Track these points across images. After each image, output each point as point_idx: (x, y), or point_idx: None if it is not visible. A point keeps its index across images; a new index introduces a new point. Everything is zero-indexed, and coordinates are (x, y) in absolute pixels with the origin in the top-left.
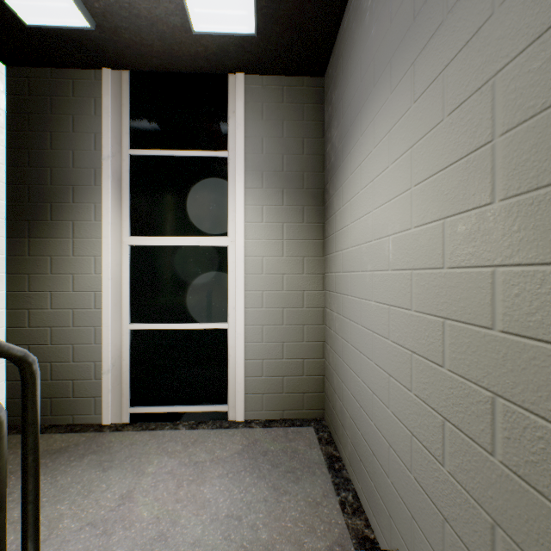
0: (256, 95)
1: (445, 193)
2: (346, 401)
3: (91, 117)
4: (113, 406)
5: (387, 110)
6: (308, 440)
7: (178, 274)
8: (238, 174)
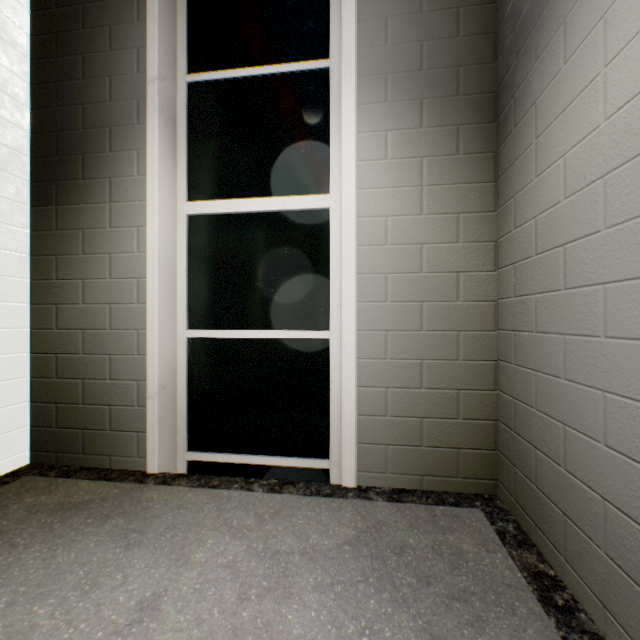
0: None
1: None
2: (584, 465)
3: (133, 25)
4: (162, 448)
5: None
6: (478, 534)
7: (254, 255)
8: (345, 82)
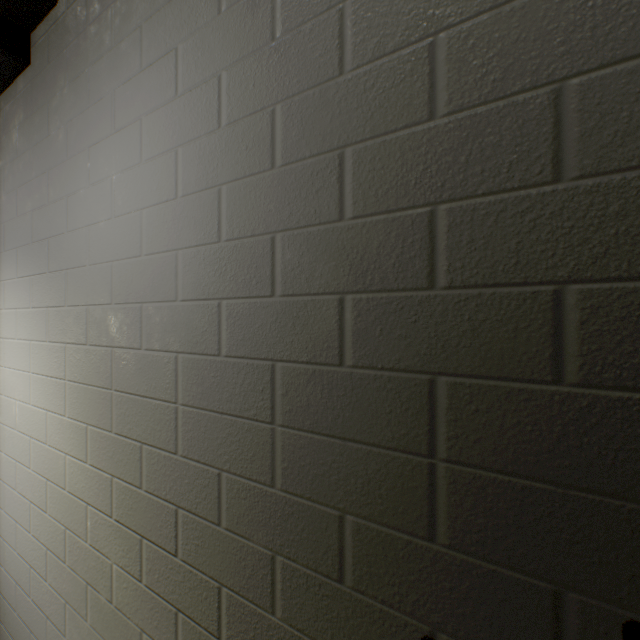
0: None
1: (48, 393)
2: None
3: None
4: None
5: (16, 288)
6: None
7: None
8: None
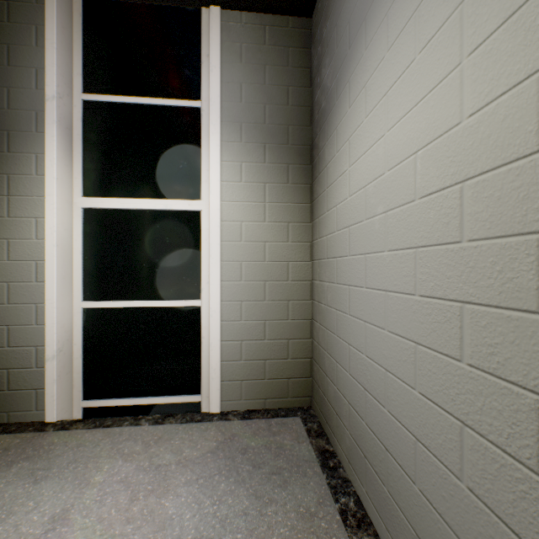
0: (234, 33)
1: None
2: (343, 385)
3: (32, 48)
4: (59, 400)
5: None
6: (295, 433)
7: (142, 242)
8: (212, 124)
